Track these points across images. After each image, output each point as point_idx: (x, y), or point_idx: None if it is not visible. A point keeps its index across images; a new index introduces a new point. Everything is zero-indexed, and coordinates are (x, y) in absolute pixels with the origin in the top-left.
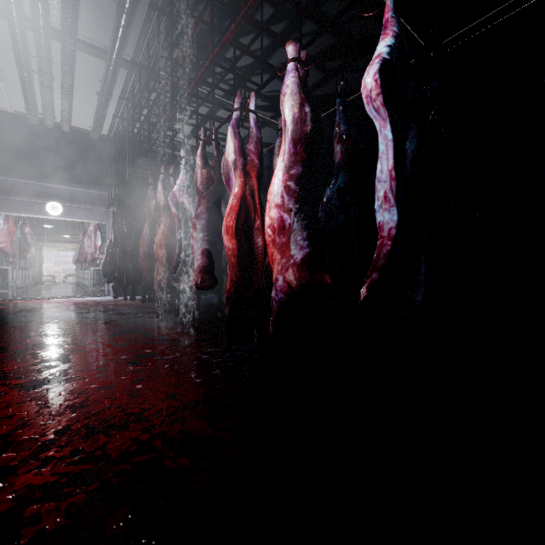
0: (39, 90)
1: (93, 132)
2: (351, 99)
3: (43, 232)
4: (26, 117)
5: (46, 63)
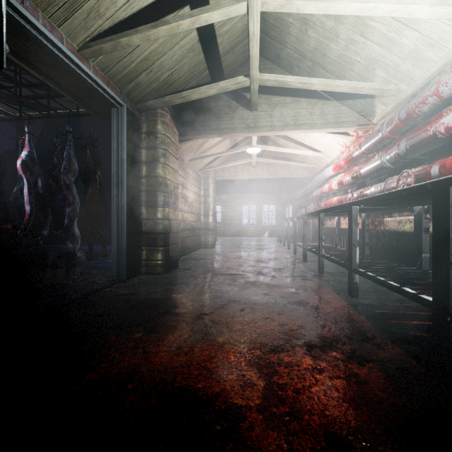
0: None
1: None
2: (59, 112)
3: None
4: None
5: None
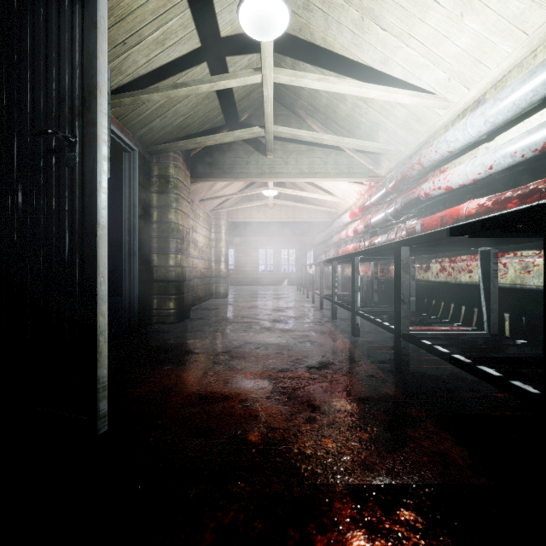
0: None
1: None
2: None
3: None
4: None
5: None
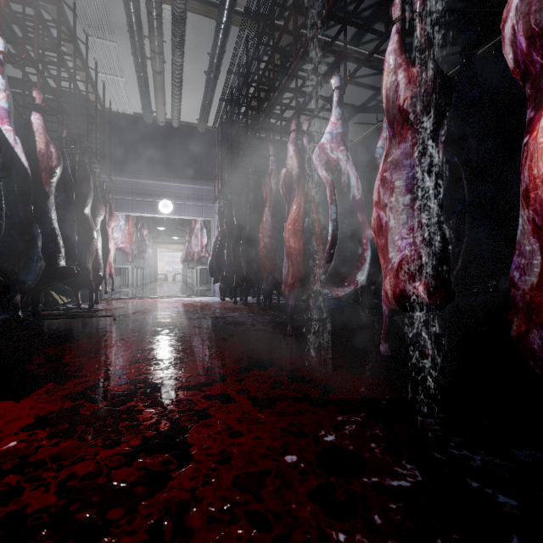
0: (152, 82)
1: (199, 124)
2: None
3: (157, 235)
4: (142, 117)
5: (157, 39)
